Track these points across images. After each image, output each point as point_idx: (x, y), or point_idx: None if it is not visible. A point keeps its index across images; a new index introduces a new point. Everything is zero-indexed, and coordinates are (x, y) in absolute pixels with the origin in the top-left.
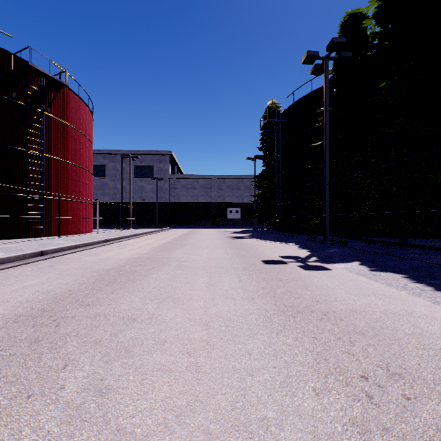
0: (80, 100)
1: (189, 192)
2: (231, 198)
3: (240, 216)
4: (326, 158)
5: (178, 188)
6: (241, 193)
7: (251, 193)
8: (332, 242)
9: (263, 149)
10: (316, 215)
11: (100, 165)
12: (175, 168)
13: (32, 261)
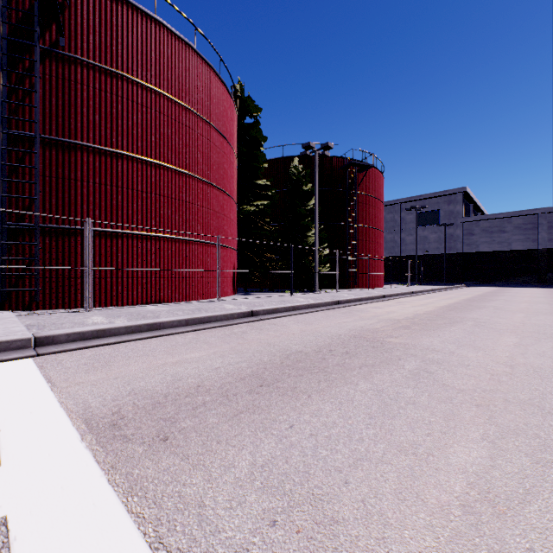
0: (376, 170)
1: (494, 237)
2: None
3: None
4: None
5: (475, 234)
6: None
7: None
8: None
9: None
10: None
11: None
12: (469, 207)
13: (384, 300)
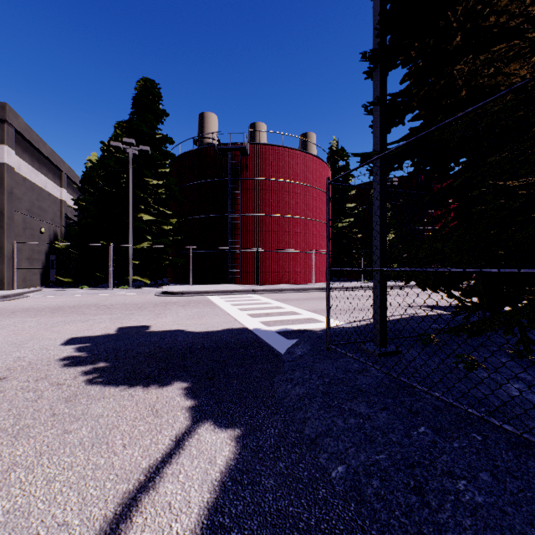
0: None
1: None
2: None
3: None
4: None
5: None
6: None
7: None
8: None
9: None
10: None
11: None
12: None
13: None
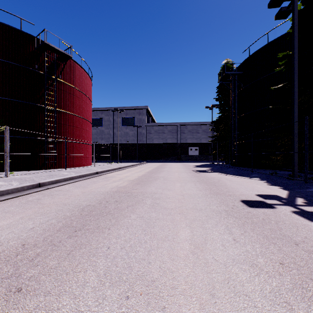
0: (82, 69)
1: (160, 136)
2: (192, 139)
3: (198, 153)
4: (295, 96)
5: (152, 133)
6: (199, 136)
7: (207, 136)
8: (306, 180)
9: (219, 100)
10: (280, 152)
11: (99, 118)
12: (150, 118)
13: (27, 193)
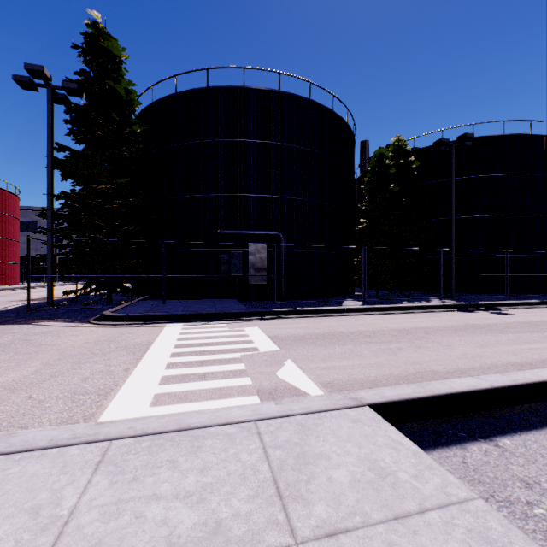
0: (8, 193)
1: None
2: None
3: None
4: None
5: None
6: None
7: None
8: None
9: None
10: None
11: (31, 220)
12: None
13: None
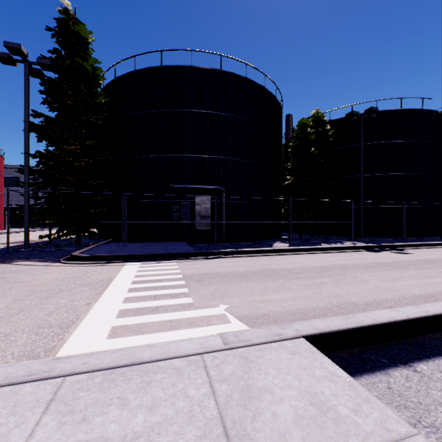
0: None
1: None
2: None
3: None
4: None
5: None
6: None
7: None
8: None
9: None
10: None
11: (15, 177)
12: None
13: None
